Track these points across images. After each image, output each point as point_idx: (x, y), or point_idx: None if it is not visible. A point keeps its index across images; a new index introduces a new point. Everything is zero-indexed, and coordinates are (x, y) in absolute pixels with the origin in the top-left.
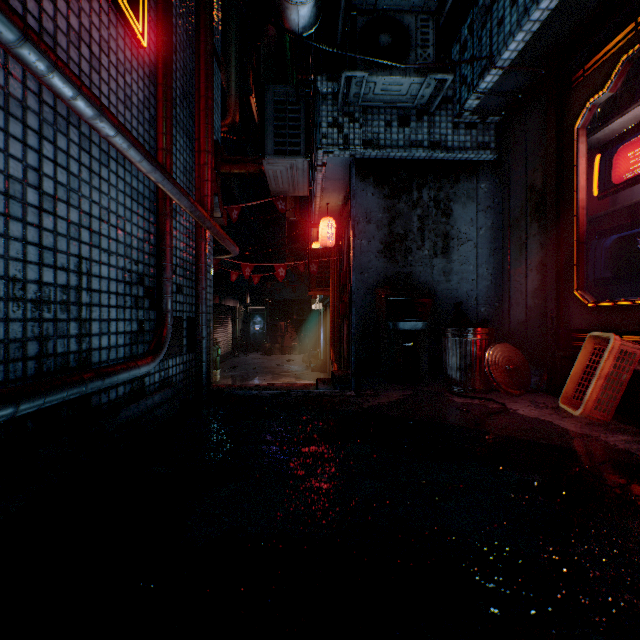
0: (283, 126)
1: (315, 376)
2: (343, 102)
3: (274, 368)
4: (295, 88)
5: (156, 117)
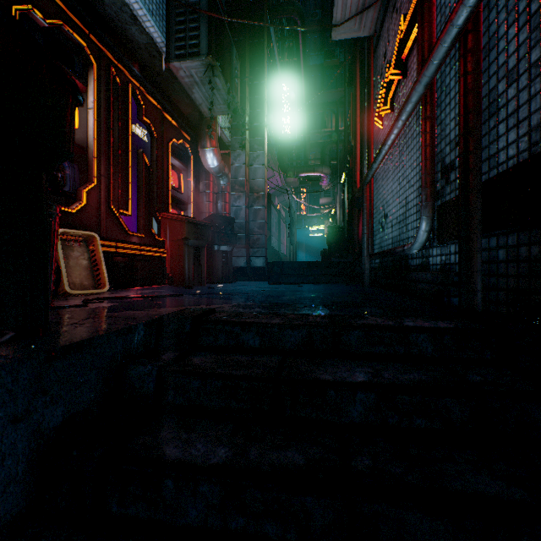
0: None
1: None
2: None
3: None
4: None
5: None
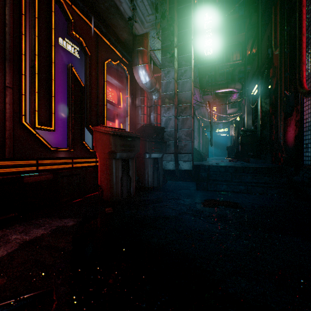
0: None
1: None
2: None
3: None
4: None
5: None
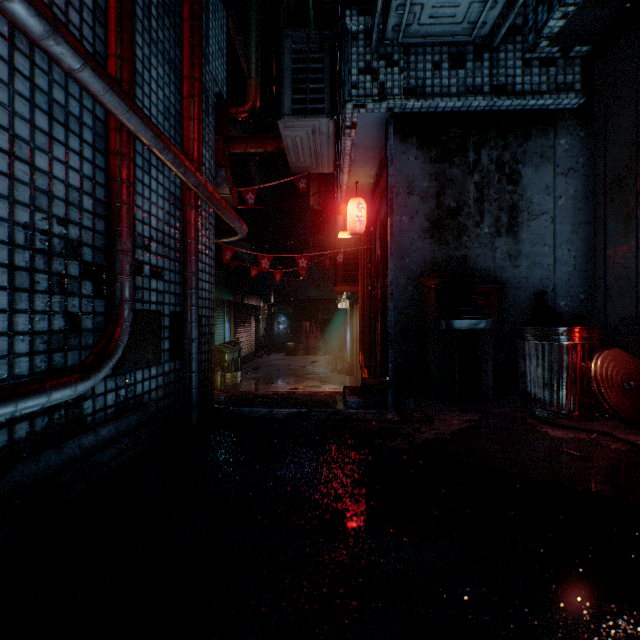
0: (303, 81)
1: (341, 380)
2: (378, 42)
3: (298, 370)
4: (318, 30)
5: (106, 9)
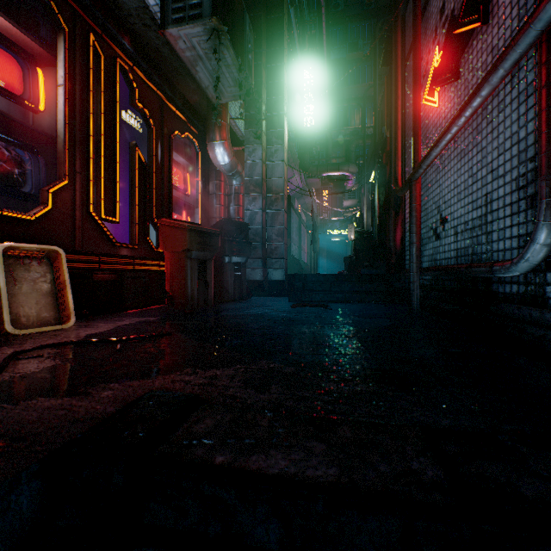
0: None
1: None
2: None
3: None
4: None
5: None
